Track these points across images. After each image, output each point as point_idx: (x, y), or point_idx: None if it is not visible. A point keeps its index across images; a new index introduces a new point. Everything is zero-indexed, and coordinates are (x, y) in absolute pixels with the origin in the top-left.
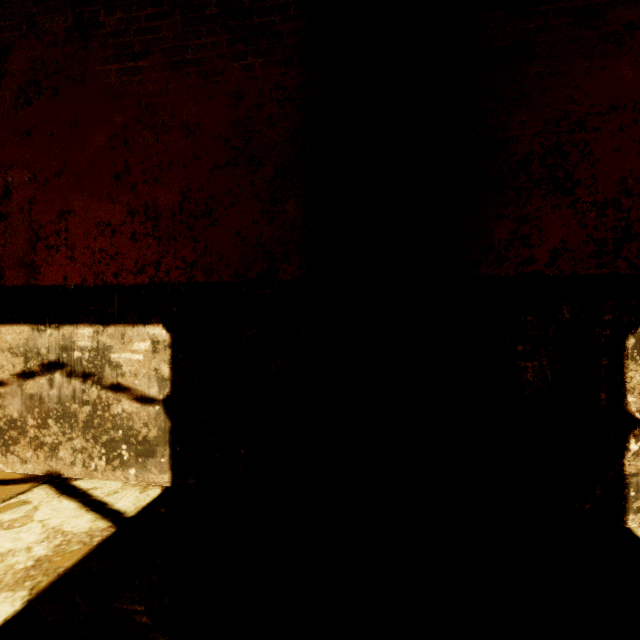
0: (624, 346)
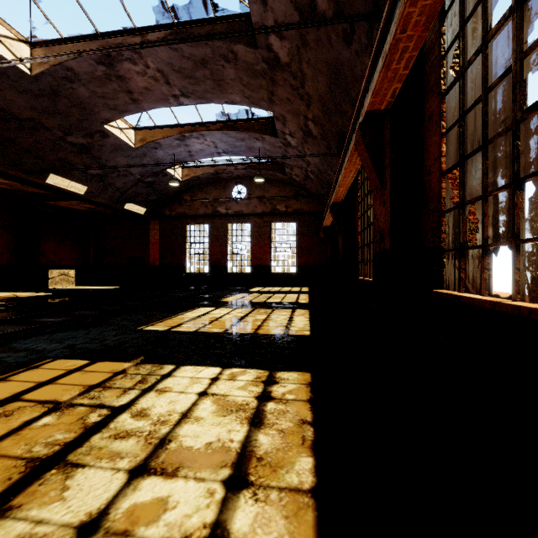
0: (49, 271)
